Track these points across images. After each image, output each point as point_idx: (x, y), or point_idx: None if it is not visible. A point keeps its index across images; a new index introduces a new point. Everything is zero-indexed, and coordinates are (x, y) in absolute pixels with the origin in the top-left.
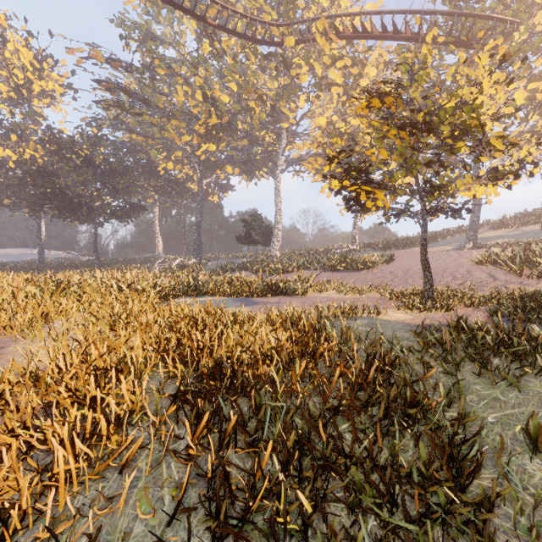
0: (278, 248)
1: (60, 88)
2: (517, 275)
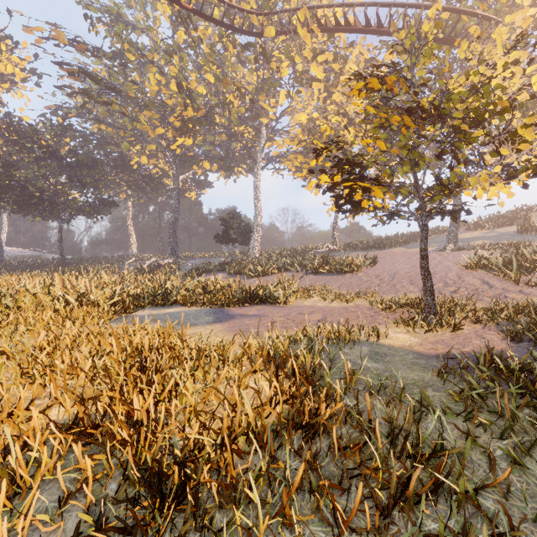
0: (257, 248)
1: (20, 72)
2: (514, 282)
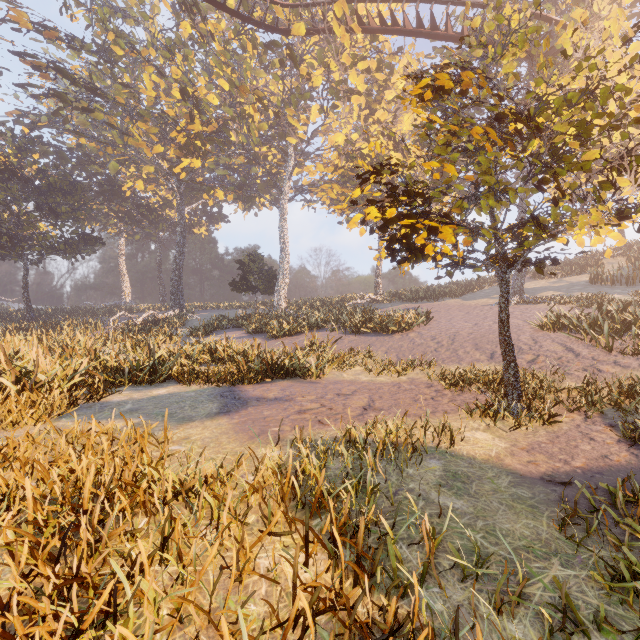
0: (283, 298)
1: None
2: (606, 350)
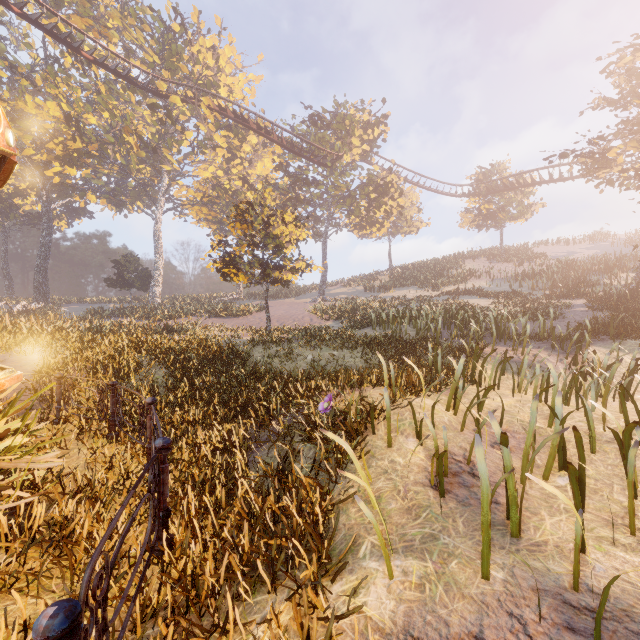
0: (158, 294)
1: None
2: (321, 319)
